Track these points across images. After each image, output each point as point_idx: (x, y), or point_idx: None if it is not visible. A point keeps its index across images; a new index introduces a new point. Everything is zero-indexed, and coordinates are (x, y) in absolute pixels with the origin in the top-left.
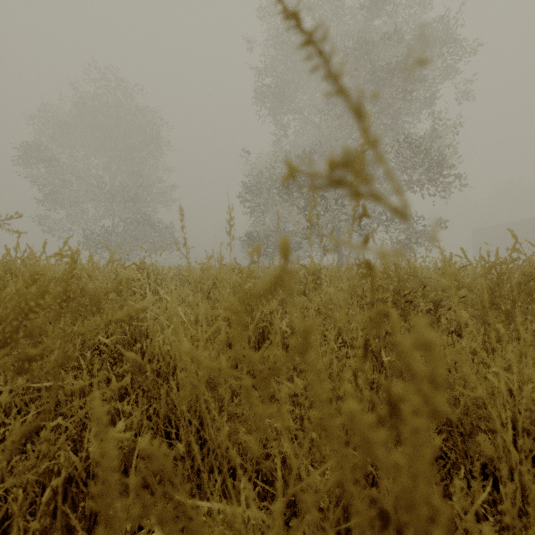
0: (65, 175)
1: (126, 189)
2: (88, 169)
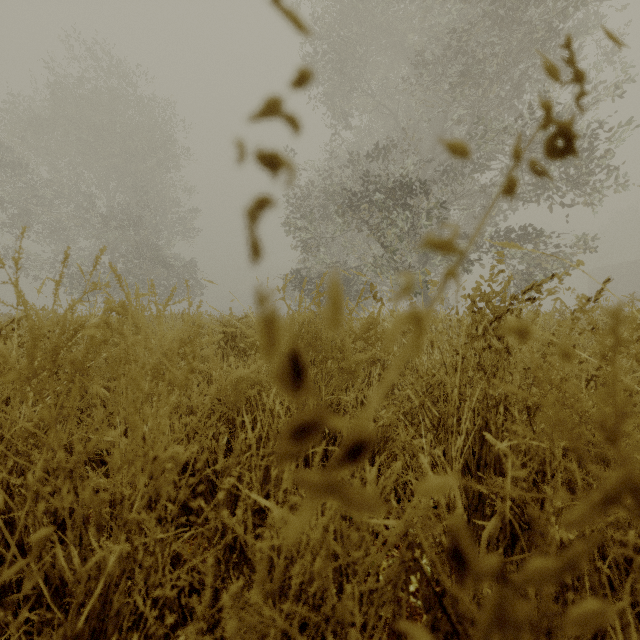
0: (41, 191)
1: (126, 210)
2: (75, 184)
